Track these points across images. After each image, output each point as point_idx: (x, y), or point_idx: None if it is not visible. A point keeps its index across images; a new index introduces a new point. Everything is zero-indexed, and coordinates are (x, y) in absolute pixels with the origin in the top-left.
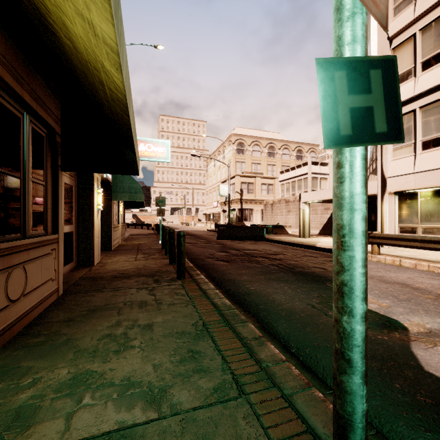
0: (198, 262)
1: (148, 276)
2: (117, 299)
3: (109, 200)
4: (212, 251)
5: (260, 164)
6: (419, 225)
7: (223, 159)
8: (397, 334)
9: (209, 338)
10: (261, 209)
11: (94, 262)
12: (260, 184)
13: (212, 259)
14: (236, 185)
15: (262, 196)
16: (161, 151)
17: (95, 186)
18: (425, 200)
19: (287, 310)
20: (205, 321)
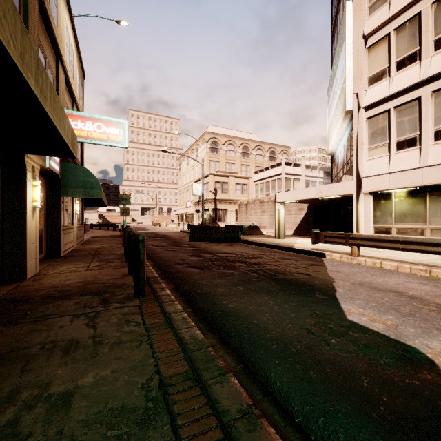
0: (165, 270)
1: (95, 294)
2: (34, 338)
3: (57, 196)
4: (183, 255)
5: (235, 164)
6: (394, 226)
7: (196, 158)
8: (428, 374)
9: (166, 420)
10: (235, 209)
11: (26, 275)
12: (234, 184)
13: (182, 265)
14: (210, 185)
15: (236, 196)
16: (116, 133)
17: (29, 177)
18: (400, 200)
19: (278, 339)
20: (163, 376)
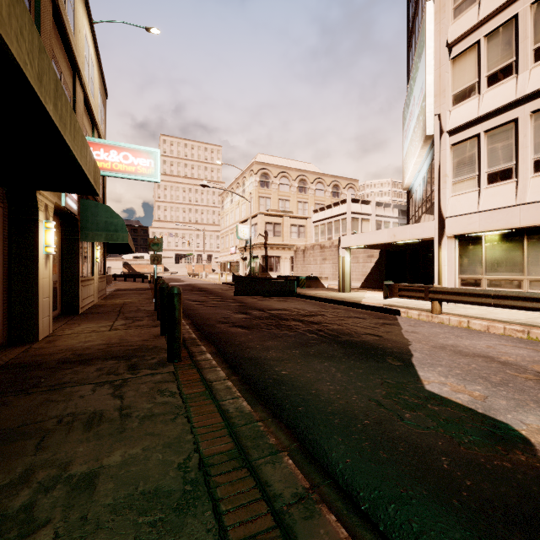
0: (205, 330)
1: (121, 358)
2: (50, 410)
3: (75, 241)
4: (226, 312)
5: (289, 201)
6: (484, 277)
7: (242, 194)
8: (521, 454)
9: (207, 505)
10: (290, 256)
11: (38, 335)
12: (289, 225)
13: (225, 325)
14: (260, 226)
15: (291, 241)
16: (146, 165)
17: (42, 217)
18: (491, 245)
19: (342, 413)
20: (203, 455)
